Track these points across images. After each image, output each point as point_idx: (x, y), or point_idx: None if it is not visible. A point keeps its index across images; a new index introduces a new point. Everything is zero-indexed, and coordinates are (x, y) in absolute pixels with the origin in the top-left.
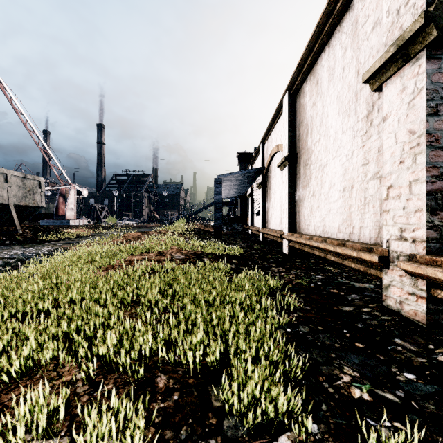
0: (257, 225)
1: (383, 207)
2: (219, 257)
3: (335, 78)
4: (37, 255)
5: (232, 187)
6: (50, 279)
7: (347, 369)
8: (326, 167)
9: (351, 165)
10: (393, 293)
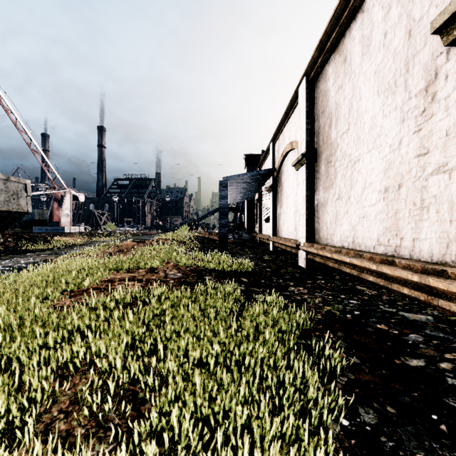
0: (267, 233)
1: None
2: (224, 275)
3: (372, 49)
4: (10, 269)
5: (239, 192)
6: None
7: None
8: (358, 162)
9: (399, 157)
10: None
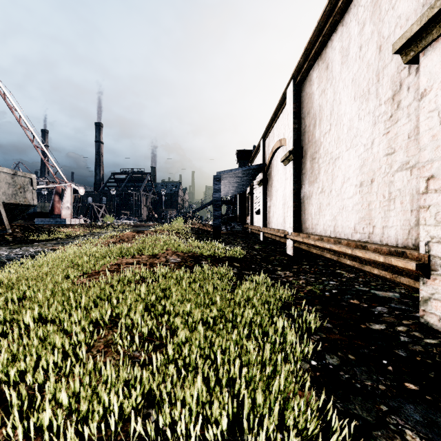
0: (258, 225)
1: (421, 202)
2: (219, 260)
3: (350, 59)
4: (22, 256)
5: (232, 185)
6: (19, 289)
7: (410, 435)
8: (338, 159)
9: (371, 155)
10: (436, 309)
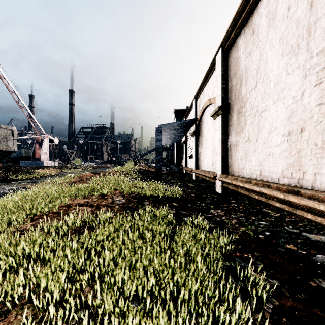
0: (190, 166)
1: None
2: (159, 200)
3: (277, 21)
4: None
5: (170, 136)
6: None
7: None
8: (264, 112)
9: (301, 106)
10: None
